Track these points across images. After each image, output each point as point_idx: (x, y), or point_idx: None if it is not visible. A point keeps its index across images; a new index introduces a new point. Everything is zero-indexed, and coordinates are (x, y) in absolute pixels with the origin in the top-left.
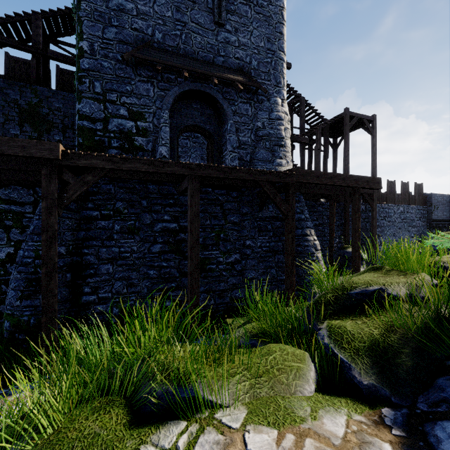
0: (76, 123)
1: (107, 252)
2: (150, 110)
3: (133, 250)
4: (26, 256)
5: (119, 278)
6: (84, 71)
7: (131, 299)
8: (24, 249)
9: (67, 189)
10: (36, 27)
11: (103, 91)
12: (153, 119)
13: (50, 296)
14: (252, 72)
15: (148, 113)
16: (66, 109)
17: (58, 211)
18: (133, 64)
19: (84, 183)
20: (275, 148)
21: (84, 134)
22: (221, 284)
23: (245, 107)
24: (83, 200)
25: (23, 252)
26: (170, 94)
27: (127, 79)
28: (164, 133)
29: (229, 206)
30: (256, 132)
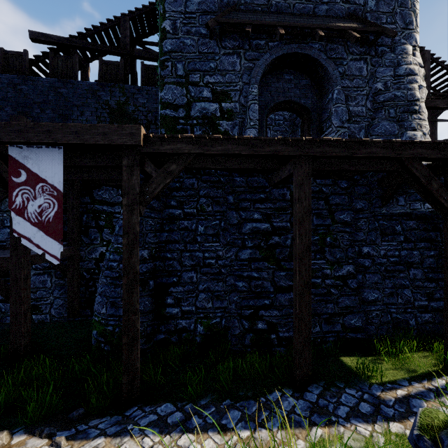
0: (159, 113)
1: (190, 257)
2: (235, 87)
3: (219, 256)
4: (111, 260)
5: (204, 289)
6: (167, 54)
7: (217, 315)
8: (110, 251)
9: (149, 182)
10: (125, 29)
11: (185, 73)
12: (239, 98)
13: (132, 312)
14: (368, 15)
15: (234, 91)
16: (150, 104)
17: (140, 210)
18: (217, 36)
19: (167, 173)
20: (403, 117)
21: (167, 124)
22: (328, 305)
23: (358, 65)
24: (165, 198)
25: (109, 254)
26: (259, 64)
27: (211, 54)
28: (252, 112)
29: (337, 200)
30: (373, 97)
